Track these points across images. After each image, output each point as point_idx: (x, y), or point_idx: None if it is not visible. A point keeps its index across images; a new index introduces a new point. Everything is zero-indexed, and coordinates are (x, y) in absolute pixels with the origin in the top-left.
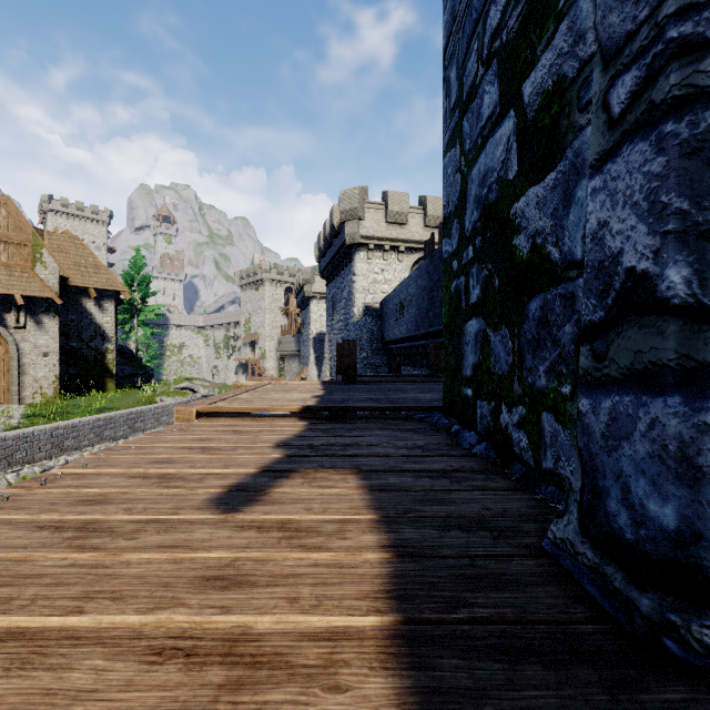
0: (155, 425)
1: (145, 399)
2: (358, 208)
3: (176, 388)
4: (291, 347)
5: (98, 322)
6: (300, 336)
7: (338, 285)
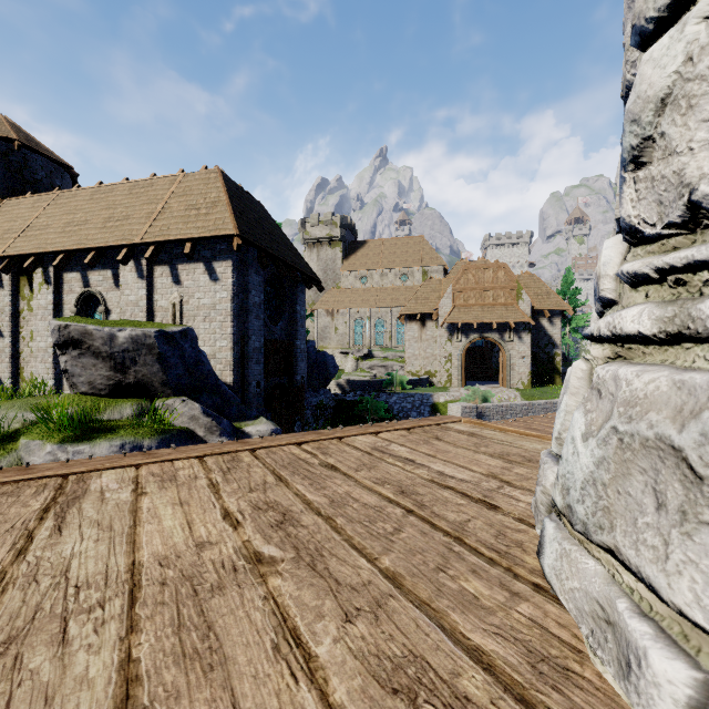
0: None
1: None
2: None
3: None
4: None
5: (549, 334)
6: None
7: None
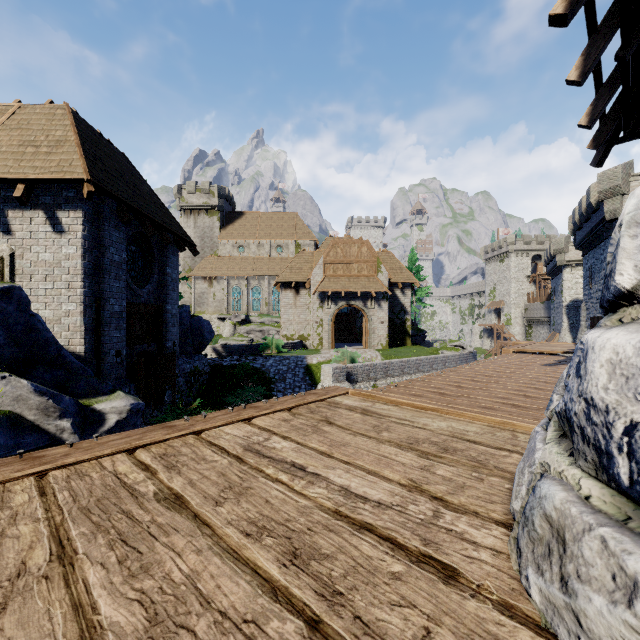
0: (442, 367)
1: (433, 351)
2: (620, 185)
3: (451, 345)
4: (539, 314)
5: (402, 302)
6: (549, 303)
7: (597, 256)
